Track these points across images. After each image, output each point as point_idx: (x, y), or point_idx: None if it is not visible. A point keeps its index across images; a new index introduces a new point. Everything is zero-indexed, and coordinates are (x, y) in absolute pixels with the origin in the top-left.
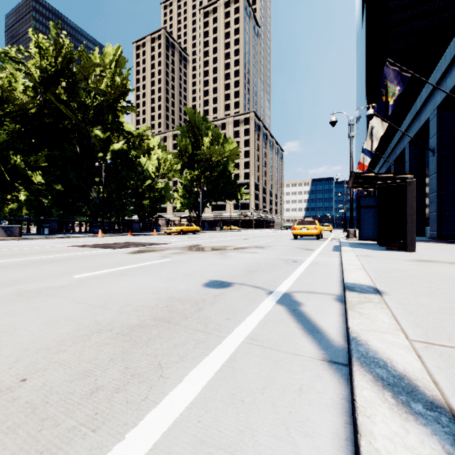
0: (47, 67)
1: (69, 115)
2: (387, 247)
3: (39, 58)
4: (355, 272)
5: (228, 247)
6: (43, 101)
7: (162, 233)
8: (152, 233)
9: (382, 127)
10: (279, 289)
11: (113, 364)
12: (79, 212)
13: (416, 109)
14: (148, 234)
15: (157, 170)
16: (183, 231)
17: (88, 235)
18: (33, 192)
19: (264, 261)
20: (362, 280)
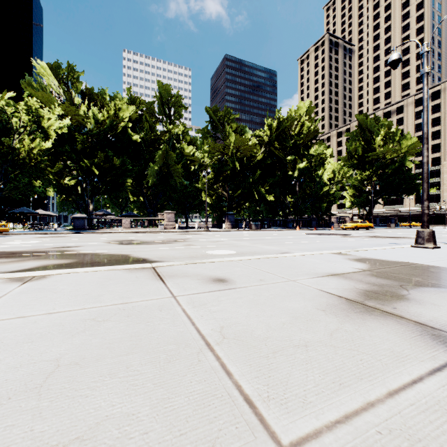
0: (274, 135)
1: (278, 155)
2: None
3: (269, 130)
4: None
5: (401, 237)
6: (265, 151)
7: (337, 229)
8: (329, 228)
9: None
10: None
11: (375, 246)
12: (277, 214)
13: None
14: (326, 229)
15: (333, 179)
16: (356, 227)
17: (291, 229)
18: (265, 204)
19: None
20: None
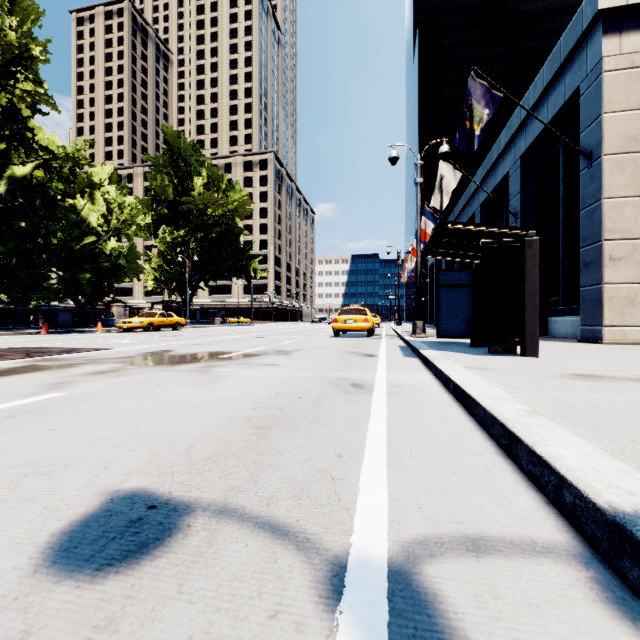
0: None
1: None
2: (490, 348)
3: None
4: (547, 432)
5: (225, 353)
6: None
7: (115, 329)
8: (94, 329)
9: (454, 177)
10: (363, 539)
11: None
12: None
13: (491, 160)
14: (85, 330)
15: (105, 221)
16: (153, 325)
17: None
18: None
19: (294, 387)
20: (633, 483)
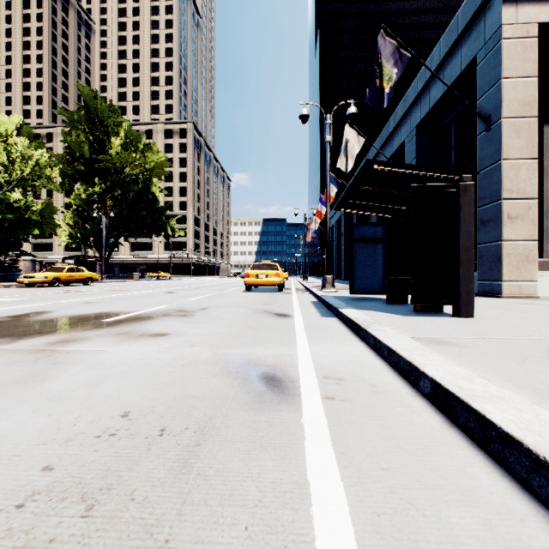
0: None
1: None
2: (416, 307)
3: None
4: None
5: (112, 315)
6: None
7: (17, 284)
8: None
9: (358, 143)
10: None
11: None
12: None
13: (388, 132)
14: None
15: (6, 171)
16: (60, 280)
17: None
18: None
19: (167, 391)
20: None
